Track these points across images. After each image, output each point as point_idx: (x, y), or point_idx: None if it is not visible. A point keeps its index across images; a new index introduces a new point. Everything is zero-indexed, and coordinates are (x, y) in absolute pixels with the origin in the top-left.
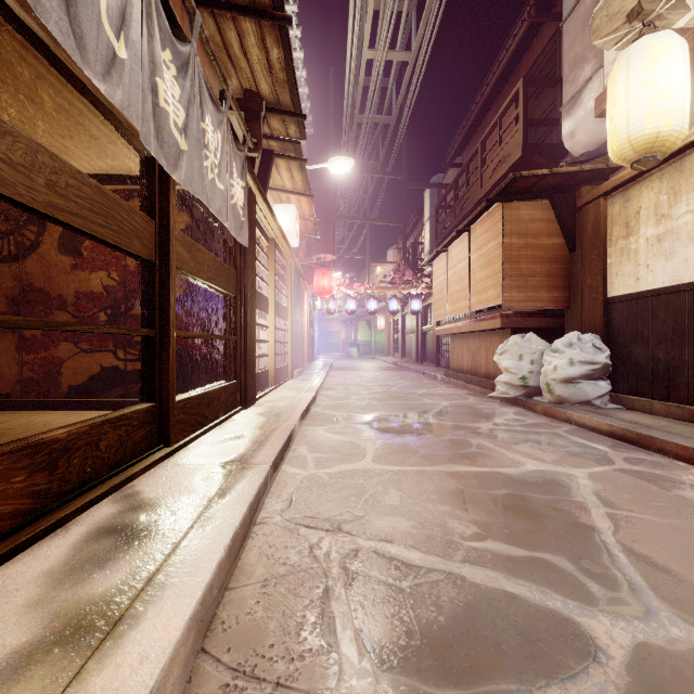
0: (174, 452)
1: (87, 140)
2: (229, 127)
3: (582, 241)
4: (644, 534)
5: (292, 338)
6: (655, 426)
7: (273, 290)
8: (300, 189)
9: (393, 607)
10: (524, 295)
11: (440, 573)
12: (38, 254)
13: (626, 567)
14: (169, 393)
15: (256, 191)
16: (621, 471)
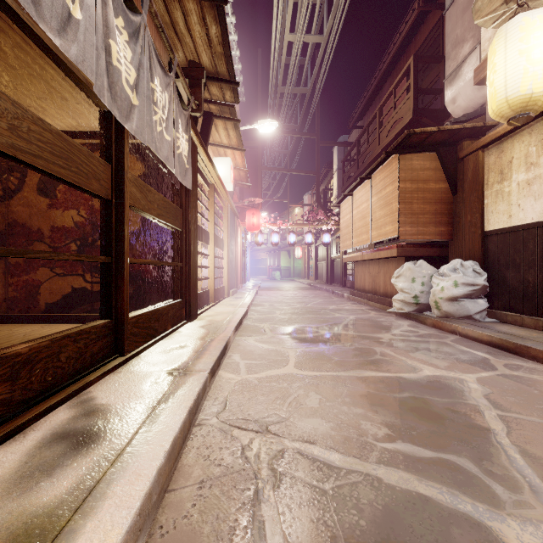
0: (127, 361)
1: (59, 101)
2: (175, 89)
3: (463, 185)
4: (534, 435)
5: (228, 265)
6: (528, 337)
7: (213, 225)
8: (235, 144)
9: (317, 511)
10: (416, 229)
11: (358, 474)
12: (20, 196)
13: (524, 469)
14: (123, 310)
15: (198, 144)
16: (504, 376)
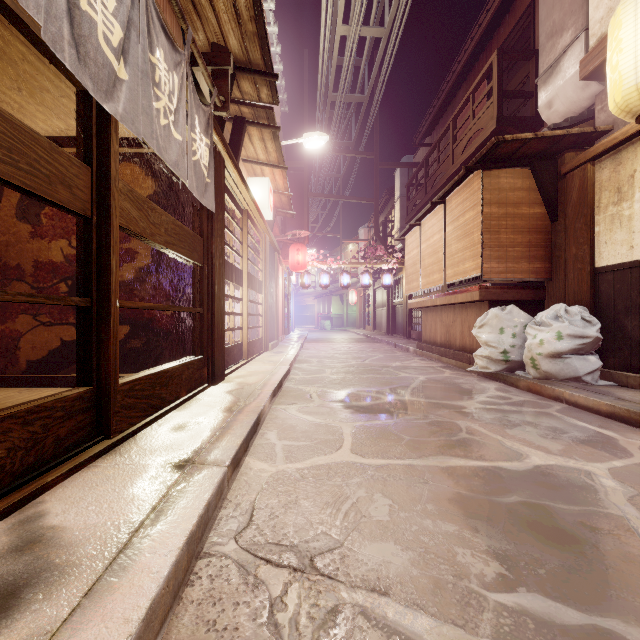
0: (114, 446)
1: (37, 93)
2: (189, 73)
3: (566, 209)
4: None
5: (266, 311)
6: None
7: (246, 262)
8: (274, 160)
9: None
10: (504, 266)
11: None
12: None
13: None
14: (109, 374)
15: (225, 155)
16: None
